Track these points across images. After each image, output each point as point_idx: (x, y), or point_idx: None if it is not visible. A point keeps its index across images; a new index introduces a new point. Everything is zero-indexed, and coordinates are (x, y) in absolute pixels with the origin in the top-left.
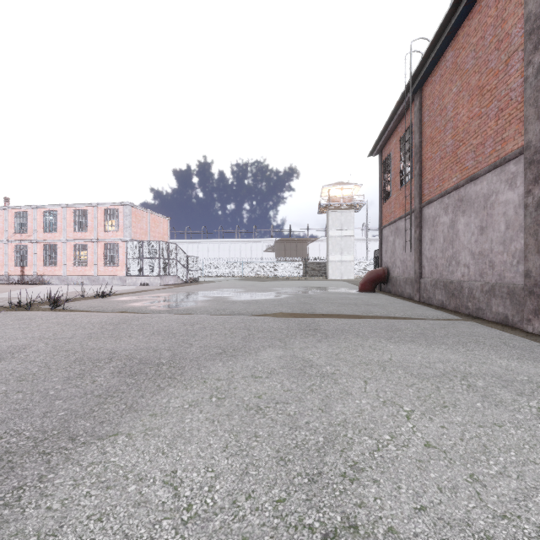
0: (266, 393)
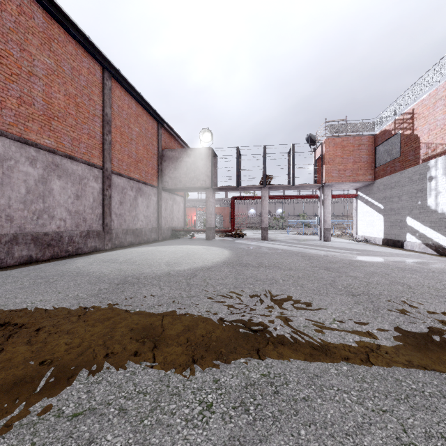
0: (192, 260)
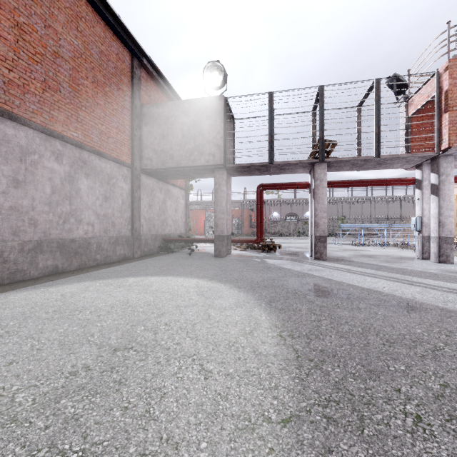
0: None
